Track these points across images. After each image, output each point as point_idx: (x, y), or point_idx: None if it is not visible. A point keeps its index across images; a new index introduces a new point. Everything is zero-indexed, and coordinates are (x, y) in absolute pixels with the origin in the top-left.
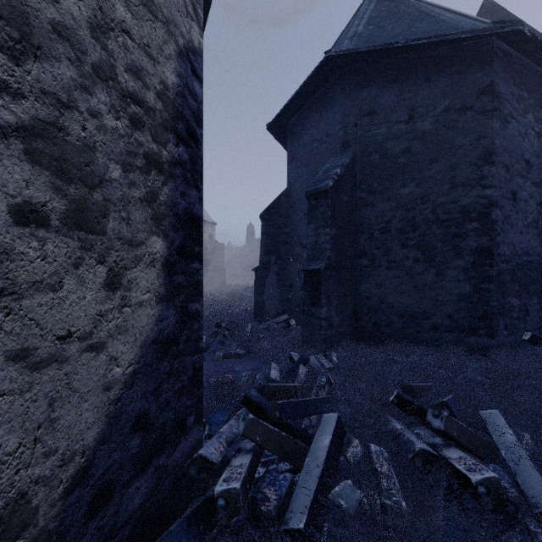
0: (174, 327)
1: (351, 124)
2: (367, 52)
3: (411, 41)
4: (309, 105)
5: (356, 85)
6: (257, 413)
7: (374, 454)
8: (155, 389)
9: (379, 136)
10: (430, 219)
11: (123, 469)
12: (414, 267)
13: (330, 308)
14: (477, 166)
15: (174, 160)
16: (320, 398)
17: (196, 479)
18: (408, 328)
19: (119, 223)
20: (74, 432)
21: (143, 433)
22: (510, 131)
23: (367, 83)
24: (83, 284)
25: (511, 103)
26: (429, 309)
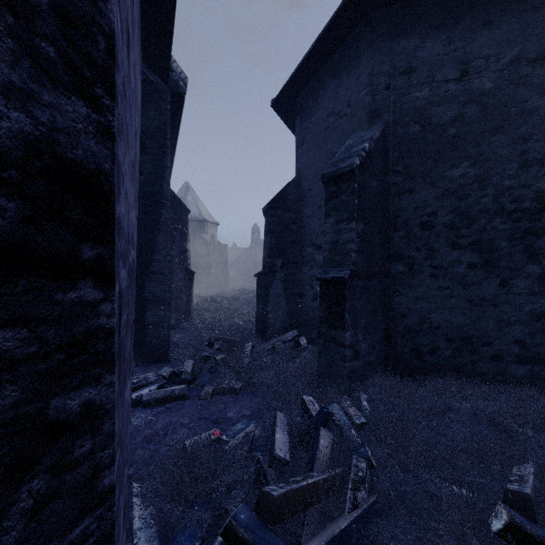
0: None
1: (382, 87)
2: None
3: None
4: (324, 71)
5: (389, 35)
6: None
7: None
8: None
9: (420, 101)
10: (491, 210)
11: None
12: (469, 274)
13: (356, 331)
14: None
15: None
16: (362, 513)
17: None
18: (460, 356)
19: None
20: None
21: None
22: None
23: (403, 31)
24: None
25: None
26: (490, 332)
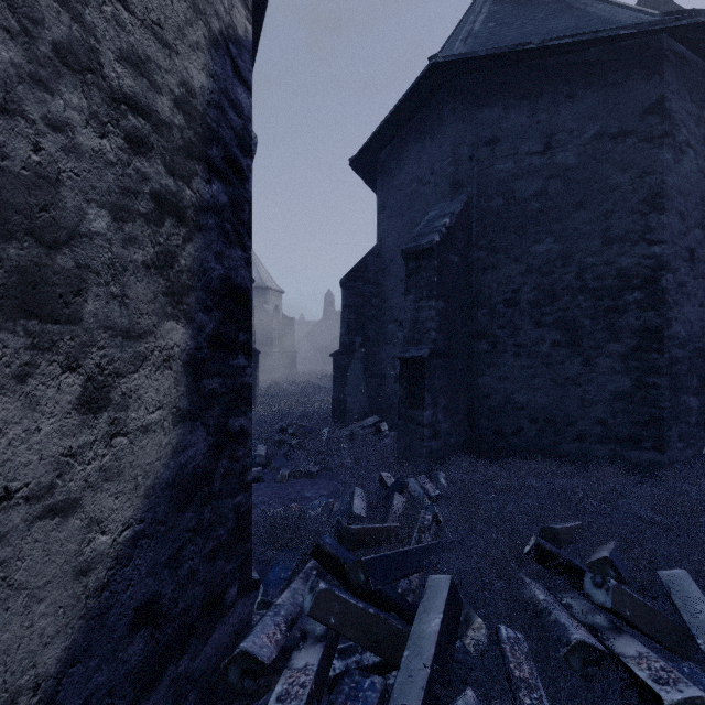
0: (203, 457)
1: (465, 157)
2: (488, 58)
3: (548, 41)
4: (407, 132)
5: (472, 104)
6: (333, 571)
7: (507, 644)
8: (171, 557)
9: (504, 173)
10: (575, 288)
11: (113, 696)
12: (552, 353)
13: (436, 410)
14: (640, 213)
15: (203, 204)
16: (424, 546)
17: (238, 689)
18: (544, 437)
19: (107, 302)
20: (18, 657)
21: (150, 630)
22: (686, 165)
23: (486, 100)
24: (35, 408)
25: (688, 126)
26: (573, 412)
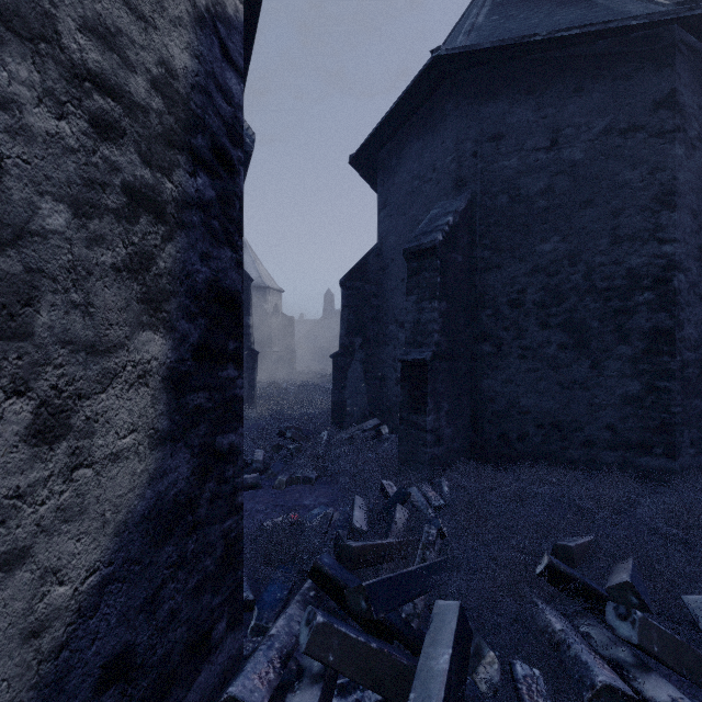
0: (187, 482)
1: (469, 154)
2: (492, 50)
3: (556, 32)
4: (408, 128)
5: (476, 99)
6: (332, 594)
7: (523, 684)
8: (148, 599)
9: (509, 170)
10: (582, 288)
11: None
12: (559, 356)
13: (439, 415)
14: (651, 211)
15: (187, 199)
16: (429, 565)
17: None
18: (550, 442)
19: (66, 313)
20: None
21: (122, 686)
22: (698, 161)
23: (490, 95)
24: None
25: (700, 121)
26: (581, 416)
